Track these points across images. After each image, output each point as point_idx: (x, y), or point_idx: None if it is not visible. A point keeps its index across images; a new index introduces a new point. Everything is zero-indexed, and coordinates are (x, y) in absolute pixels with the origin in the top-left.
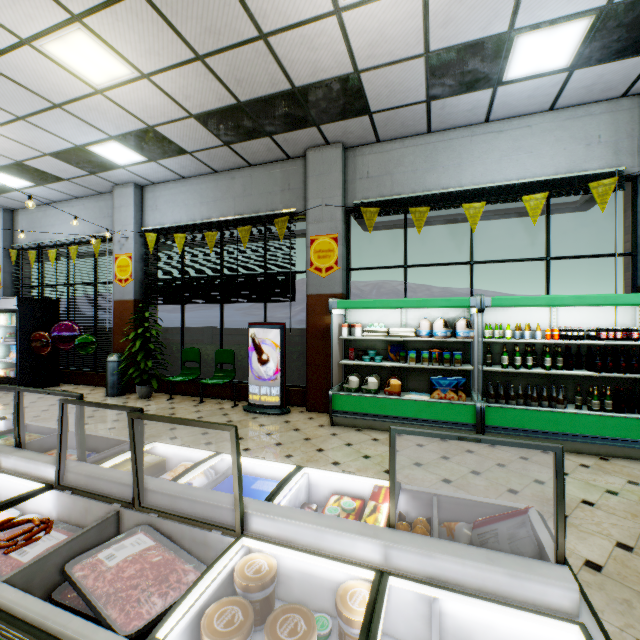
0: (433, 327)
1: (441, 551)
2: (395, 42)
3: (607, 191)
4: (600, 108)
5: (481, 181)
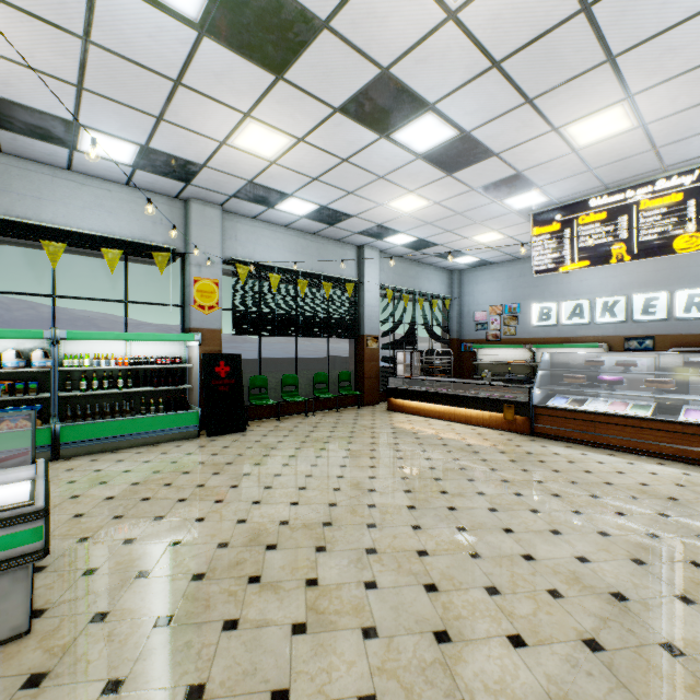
0: (3, 358)
1: None
2: None
3: (165, 261)
4: (163, 200)
5: (64, 222)
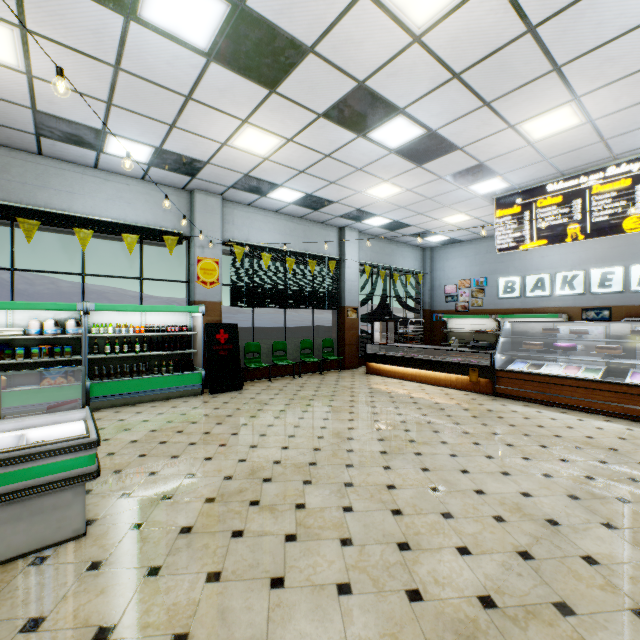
0: (44, 326)
1: (29, 418)
2: (0, 88)
3: (174, 243)
4: (172, 191)
5: (92, 212)
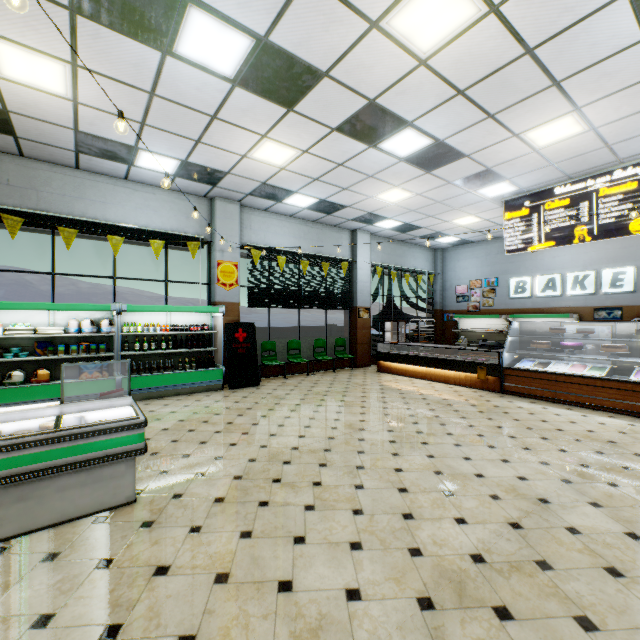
0: (82, 325)
1: (86, 403)
2: (49, 113)
3: (196, 248)
4: (194, 199)
5: (122, 220)
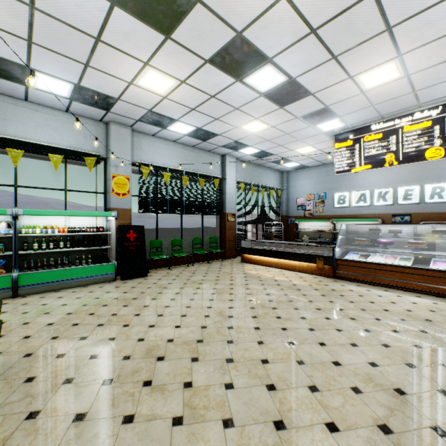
0: None
1: None
2: None
3: (92, 163)
4: (91, 122)
5: (23, 136)
